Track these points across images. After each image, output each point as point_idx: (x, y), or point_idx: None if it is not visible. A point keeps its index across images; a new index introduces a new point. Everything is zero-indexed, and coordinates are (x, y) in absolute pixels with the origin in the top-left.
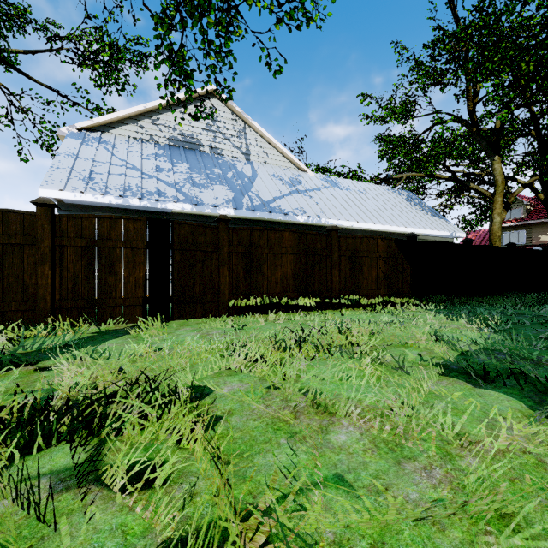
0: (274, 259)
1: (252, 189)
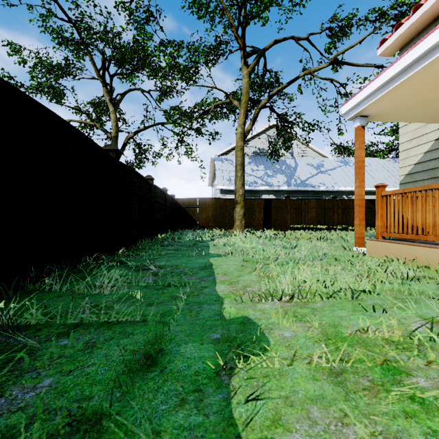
0: (307, 210)
1: (295, 174)
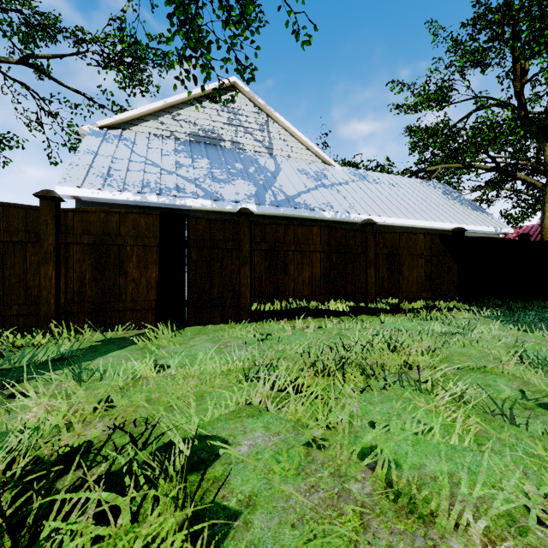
0: (301, 258)
1: (275, 184)
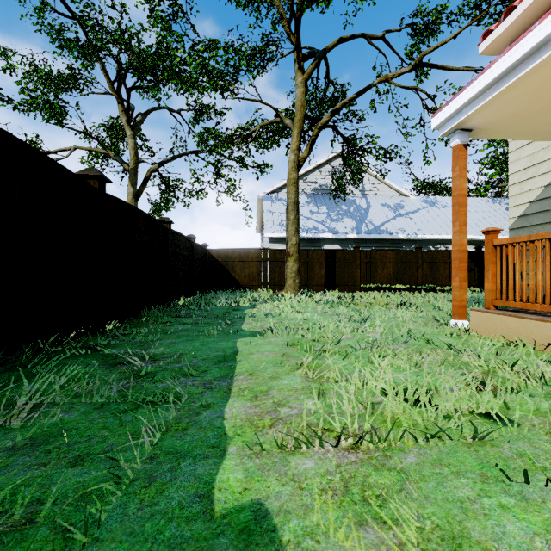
0: (383, 265)
1: (367, 218)
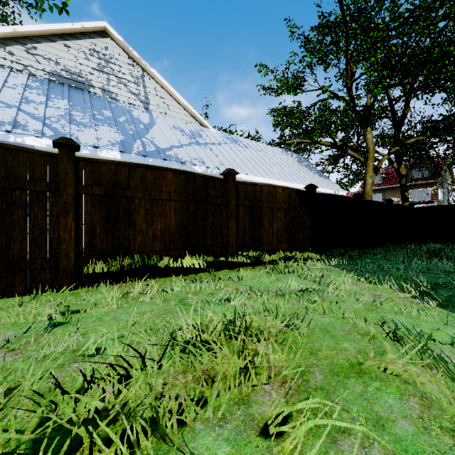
0: (151, 207)
1: (146, 135)
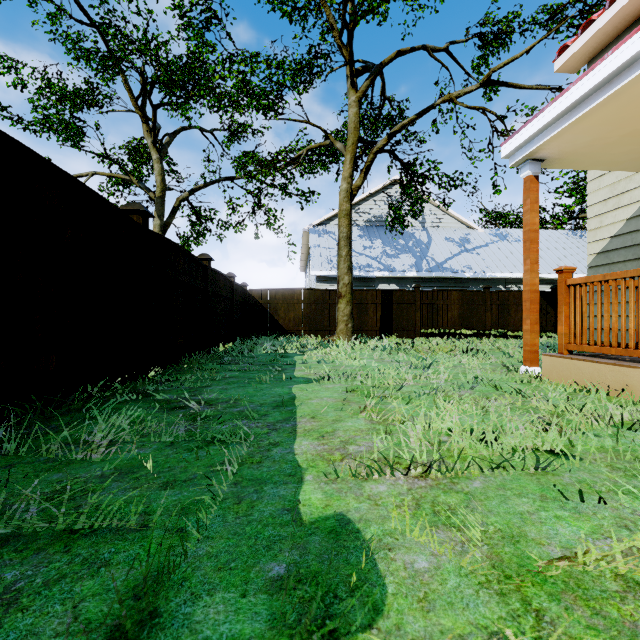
0: (446, 307)
1: (428, 254)
